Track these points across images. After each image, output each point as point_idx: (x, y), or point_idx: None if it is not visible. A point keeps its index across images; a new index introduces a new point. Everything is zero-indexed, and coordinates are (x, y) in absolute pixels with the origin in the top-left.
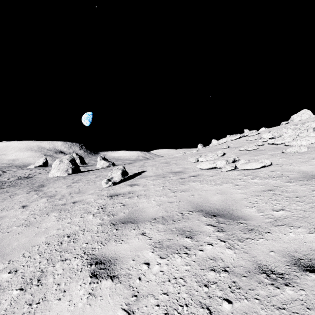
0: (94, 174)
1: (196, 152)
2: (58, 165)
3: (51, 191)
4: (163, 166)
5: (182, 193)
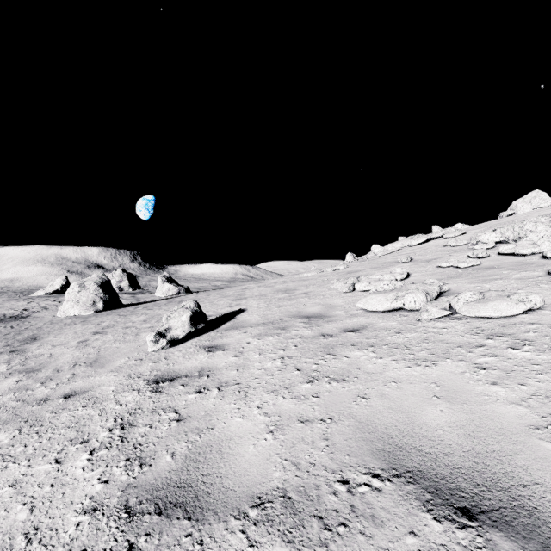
0: (144, 313)
1: (345, 269)
2: (76, 294)
3: (42, 354)
4: (280, 298)
5: (335, 387)
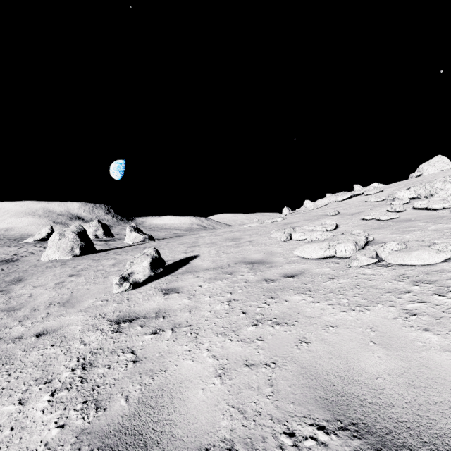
0: (114, 257)
1: (282, 221)
2: (57, 242)
3: (24, 294)
4: (228, 246)
5: (277, 330)
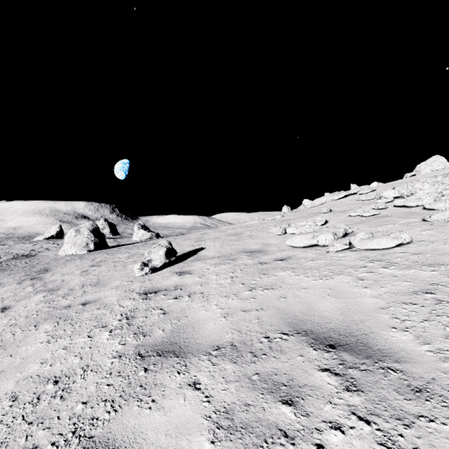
0: (127, 251)
1: (281, 218)
2: (73, 238)
3: (56, 280)
4: (231, 240)
5: (266, 292)
